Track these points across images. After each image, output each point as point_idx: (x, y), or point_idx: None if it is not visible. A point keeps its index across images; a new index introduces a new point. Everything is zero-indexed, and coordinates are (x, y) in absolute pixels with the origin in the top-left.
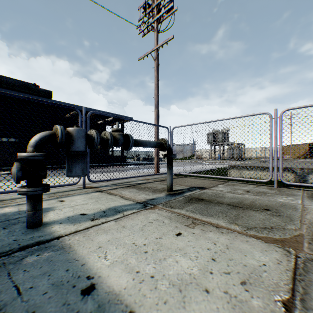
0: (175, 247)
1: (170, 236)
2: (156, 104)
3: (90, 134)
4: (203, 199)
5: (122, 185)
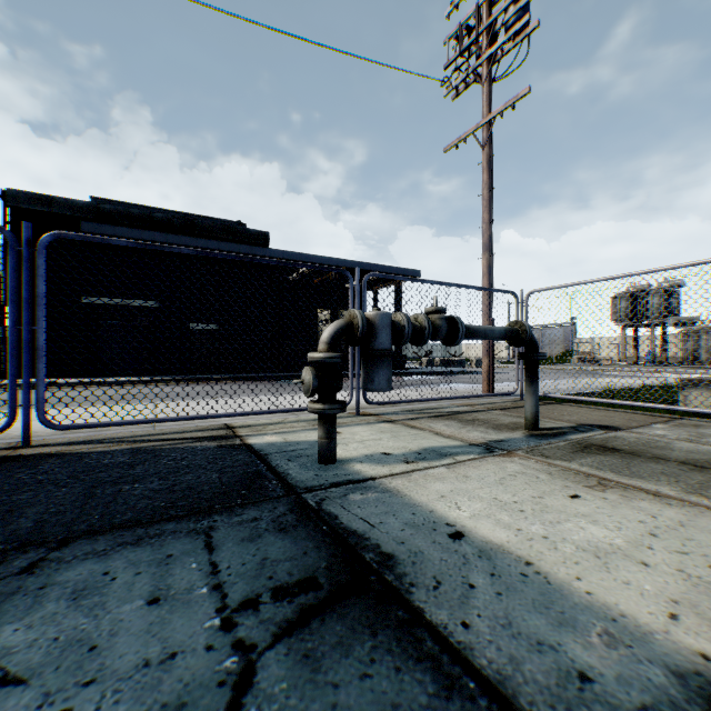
0: (573, 512)
1: (559, 498)
2: (486, 242)
3: (396, 321)
4: (616, 448)
5: (424, 413)
